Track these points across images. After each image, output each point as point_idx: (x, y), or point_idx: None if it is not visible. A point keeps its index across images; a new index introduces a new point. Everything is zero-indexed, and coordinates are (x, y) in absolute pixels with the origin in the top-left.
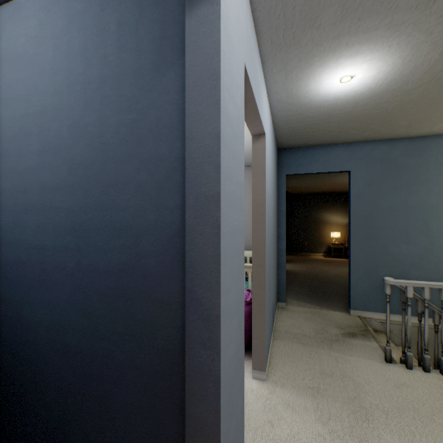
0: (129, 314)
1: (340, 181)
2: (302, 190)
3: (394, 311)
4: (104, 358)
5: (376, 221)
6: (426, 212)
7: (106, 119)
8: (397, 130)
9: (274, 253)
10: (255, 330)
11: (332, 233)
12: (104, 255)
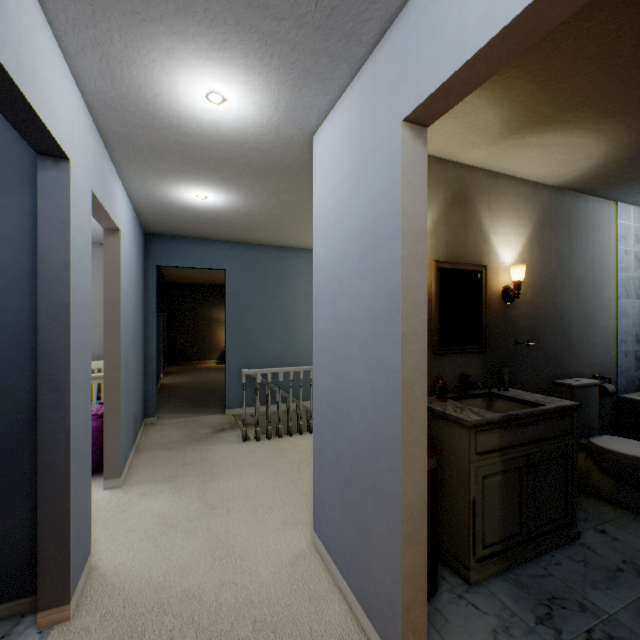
0: None
1: None
2: (190, 279)
3: (264, 403)
4: None
5: (249, 321)
6: (286, 313)
7: None
8: (262, 239)
9: (138, 358)
10: (108, 437)
11: None
12: None
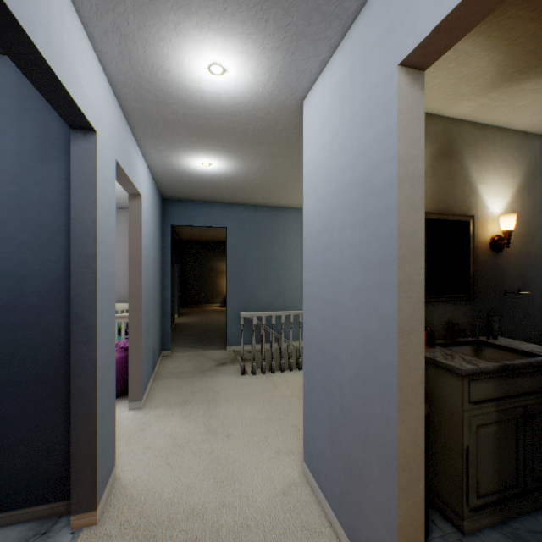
0: (11, 343)
1: None
2: (199, 237)
3: (259, 342)
4: None
5: (246, 271)
6: (278, 264)
7: None
8: (258, 200)
9: (156, 301)
10: (132, 367)
11: None
12: None
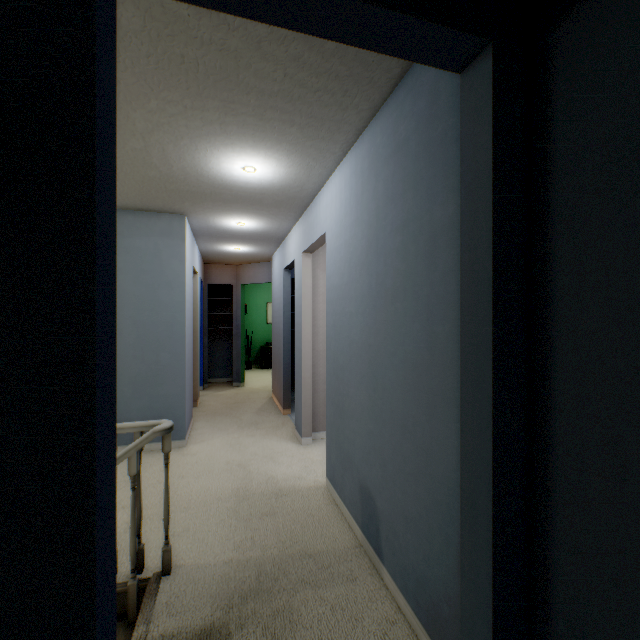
0: None
1: None
2: None
3: None
4: None
5: None
6: None
7: None
8: None
9: (388, 402)
10: None
11: None
12: None
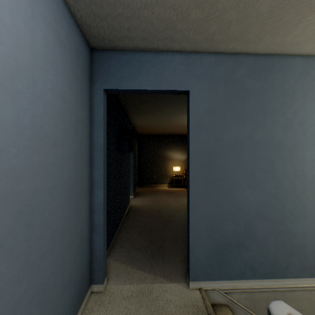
0: None
1: (180, 122)
2: (151, 130)
3: (240, 276)
4: None
5: (220, 160)
6: (272, 149)
7: None
8: (251, 28)
9: (48, 231)
10: None
11: (174, 167)
12: None
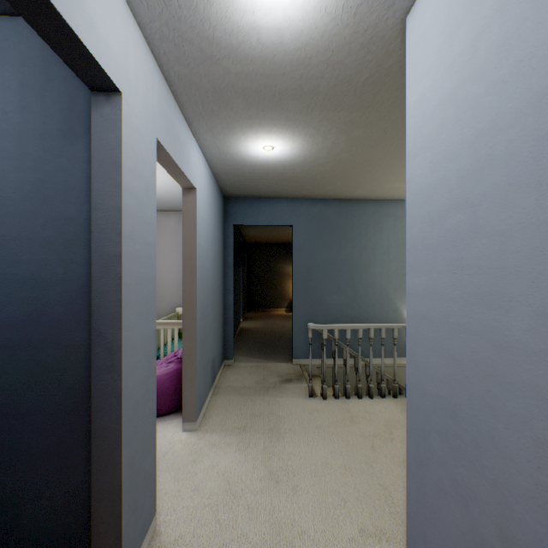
0: (34, 362)
1: None
2: (264, 239)
3: (328, 356)
4: (4, 410)
5: (314, 274)
6: (352, 266)
7: (6, 173)
8: (327, 192)
9: (217, 307)
10: (186, 383)
11: None
12: (3, 307)
